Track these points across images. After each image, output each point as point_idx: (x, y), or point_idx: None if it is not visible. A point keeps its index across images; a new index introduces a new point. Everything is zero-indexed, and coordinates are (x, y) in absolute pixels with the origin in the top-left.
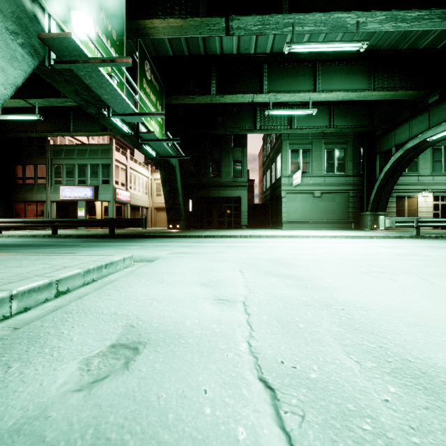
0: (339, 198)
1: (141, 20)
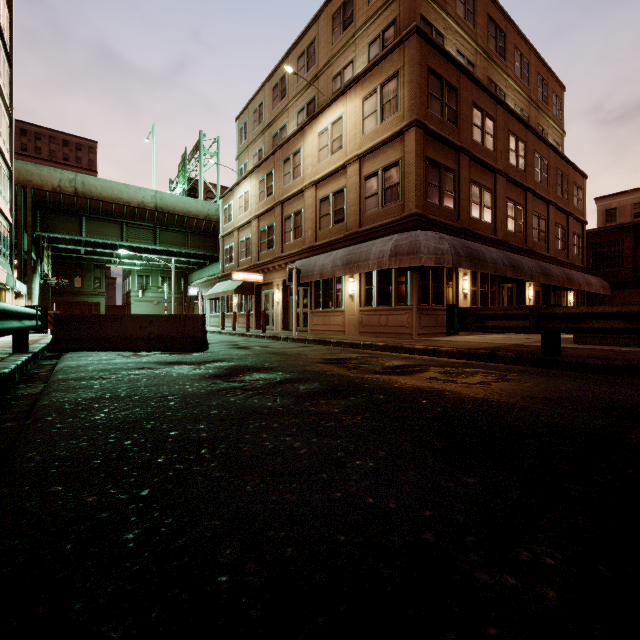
0: (169, 306)
1: (55, 244)
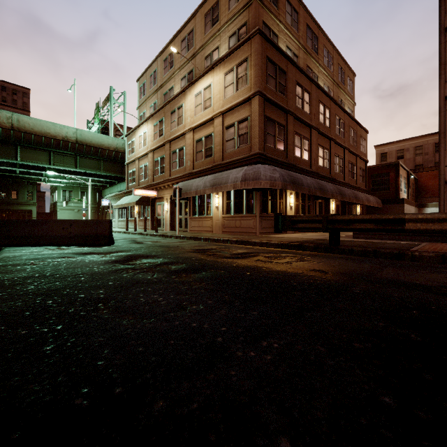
0: (87, 213)
1: None
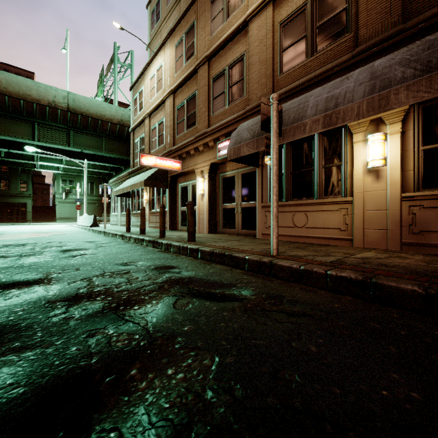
0: (91, 207)
1: None
